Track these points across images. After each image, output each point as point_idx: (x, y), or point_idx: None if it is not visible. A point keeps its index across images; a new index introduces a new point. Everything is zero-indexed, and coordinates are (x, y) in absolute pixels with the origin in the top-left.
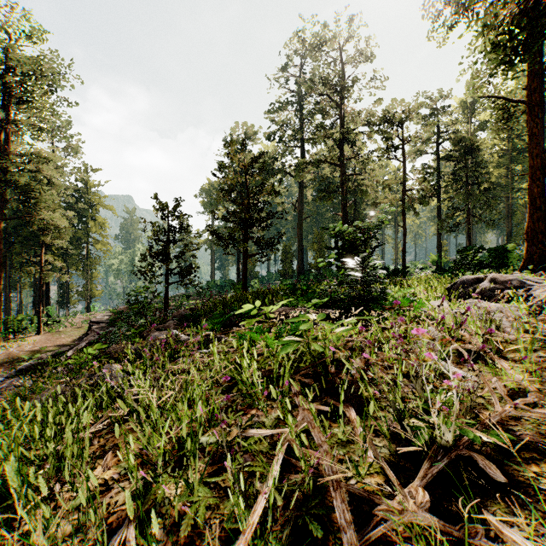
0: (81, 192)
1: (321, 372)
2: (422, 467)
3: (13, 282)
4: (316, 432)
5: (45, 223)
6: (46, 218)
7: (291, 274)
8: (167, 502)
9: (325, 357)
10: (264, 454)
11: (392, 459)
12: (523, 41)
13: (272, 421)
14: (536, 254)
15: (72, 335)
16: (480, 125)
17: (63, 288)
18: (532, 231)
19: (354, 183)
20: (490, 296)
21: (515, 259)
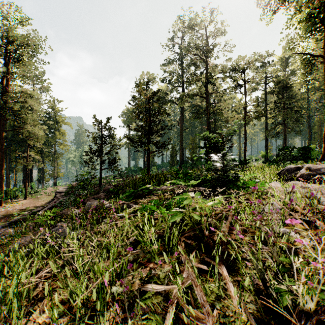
0: (51, 114)
1: (198, 233)
2: None
3: (11, 168)
4: (199, 291)
5: (29, 133)
6: (29, 130)
7: (176, 163)
8: None
9: (201, 224)
10: (158, 305)
11: (260, 315)
12: None
13: (165, 274)
14: None
15: (45, 200)
16: (291, 72)
17: (40, 172)
18: None
19: (214, 108)
20: (307, 179)
21: (315, 154)
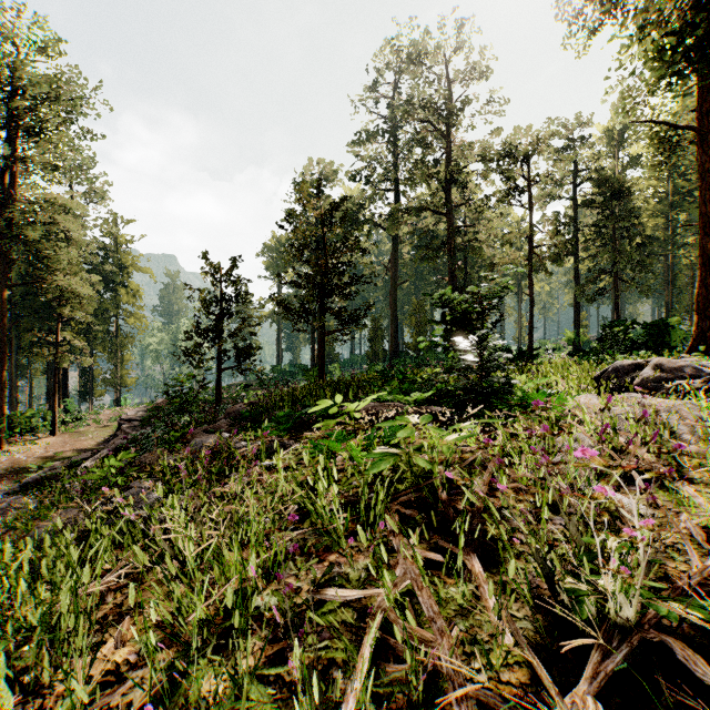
0: (109, 250)
1: (427, 497)
2: (590, 660)
3: (21, 368)
4: (426, 597)
5: (62, 291)
6: (63, 284)
7: (382, 356)
8: (204, 704)
9: (433, 478)
10: (347, 626)
11: (540, 640)
12: (697, 43)
13: (359, 573)
14: (709, 331)
15: (97, 437)
16: (631, 161)
17: (86, 375)
18: (704, 300)
19: (464, 238)
20: (655, 388)
21: (680, 338)
